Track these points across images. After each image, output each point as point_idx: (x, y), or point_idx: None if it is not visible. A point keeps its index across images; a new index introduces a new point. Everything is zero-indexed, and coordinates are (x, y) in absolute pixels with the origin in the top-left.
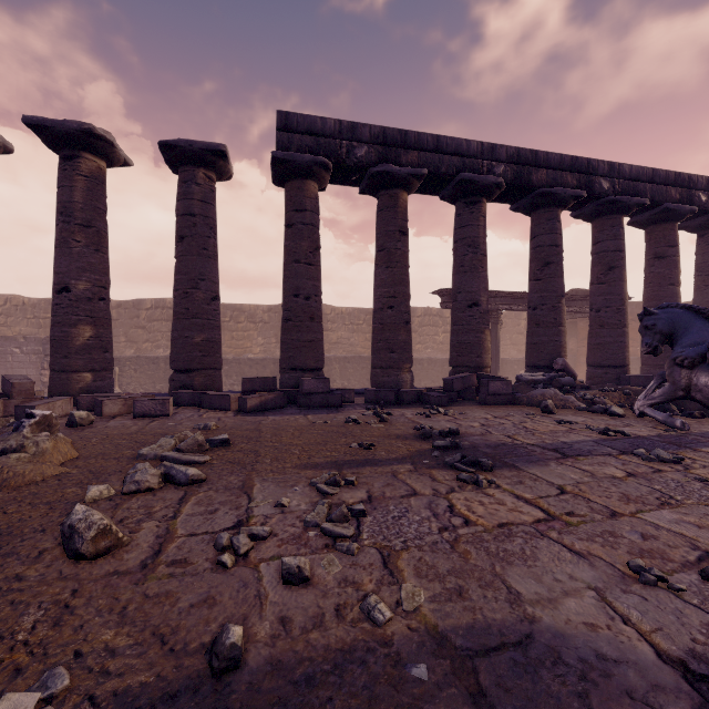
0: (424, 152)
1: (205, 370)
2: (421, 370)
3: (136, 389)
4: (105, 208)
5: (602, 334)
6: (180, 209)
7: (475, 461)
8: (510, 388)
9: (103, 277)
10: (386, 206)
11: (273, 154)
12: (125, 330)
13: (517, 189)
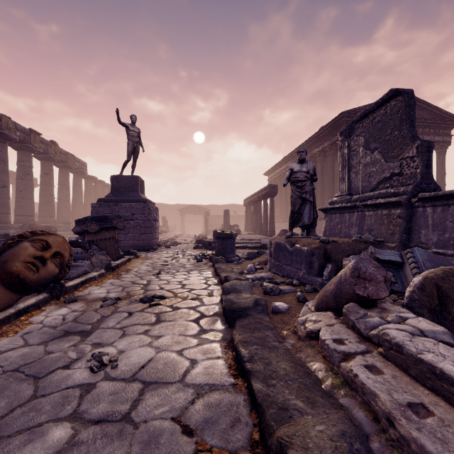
0: None
1: None
2: None
3: None
4: None
5: None
6: None
7: None
8: None
9: None
10: None
11: None
12: None
13: None
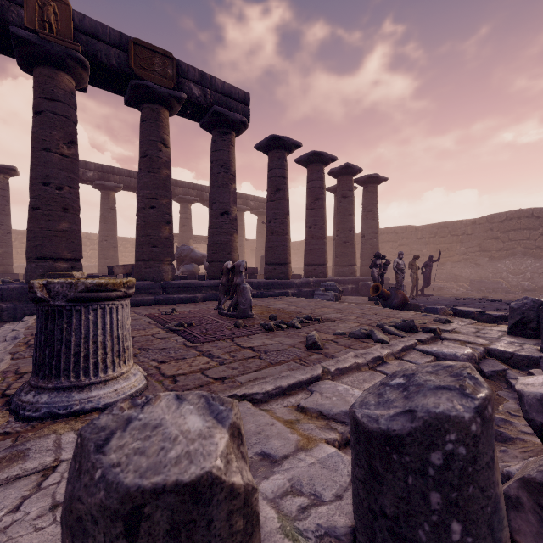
0: (123, 176)
1: (4, 265)
2: None
3: None
4: None
5: None
6: None
7: None
8: None
9: None
10: (104, 197)
11: None
12: None
13: None
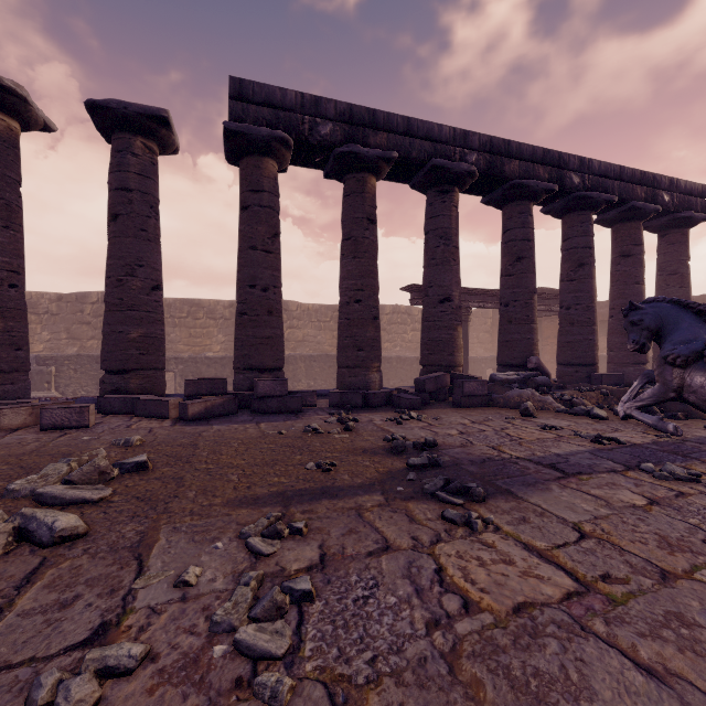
0: (394, 134)
1: (143, 371)
2: (390, 369)
3: (77, 391)
4: (18, 178)
5: (572, 331)
6: (112, 183)
7: (462, 486)
8: (485, 388)
9: (14, 260)
10: (352, 191)
11: (224, 125)
12: (67, 326)
13: (490, 180)
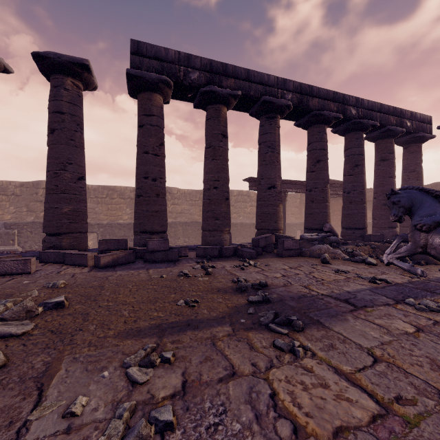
0: (239, 80)
1: (72, 233)
2: (236, 230)
3: (32, 246)
4: None
5: (351, 207)
6: (50, 108)
7: (286, 319)
8: (298, 245)
9: None
10: (212, 116)
11: (127, 71)
12: (26, 203)
13: (300, 111)
